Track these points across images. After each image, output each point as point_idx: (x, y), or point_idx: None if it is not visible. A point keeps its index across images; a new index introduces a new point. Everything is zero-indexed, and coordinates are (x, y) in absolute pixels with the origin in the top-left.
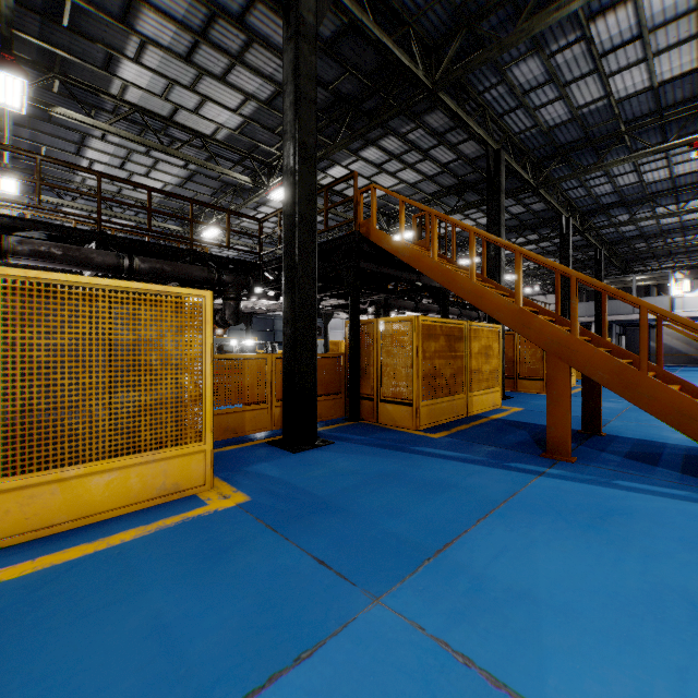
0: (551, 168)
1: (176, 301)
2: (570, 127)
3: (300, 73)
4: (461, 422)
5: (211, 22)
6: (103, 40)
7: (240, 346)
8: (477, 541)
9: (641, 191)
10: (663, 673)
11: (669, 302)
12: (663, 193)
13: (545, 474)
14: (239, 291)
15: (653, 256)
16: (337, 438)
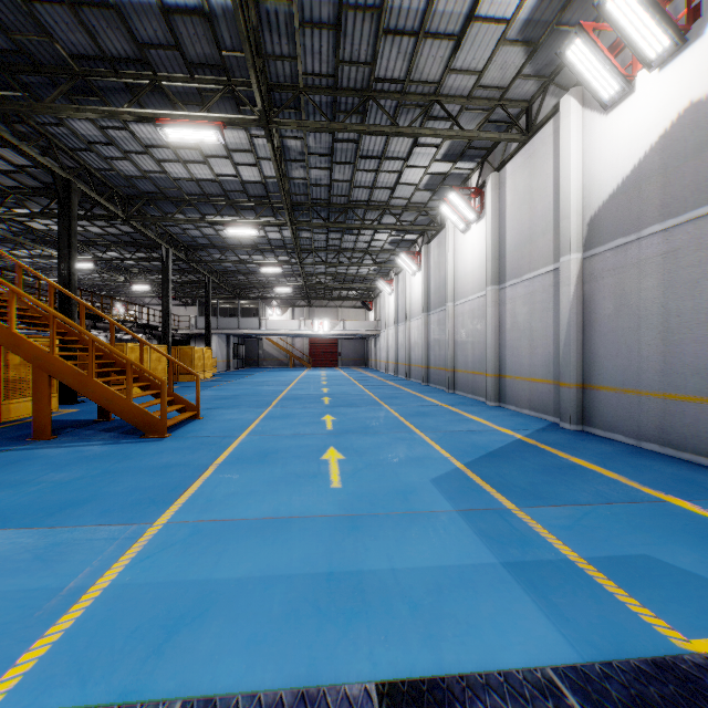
0: (139, 207)
1: None
2: (146, 182)
3: None
4: None
5: None
6: None
7: None
8: None
9: (223, 241)
10: None
11: (259, 322)
12: (238, 247)
13: (11, 450)
14: None
15: (255, 287)
16: None
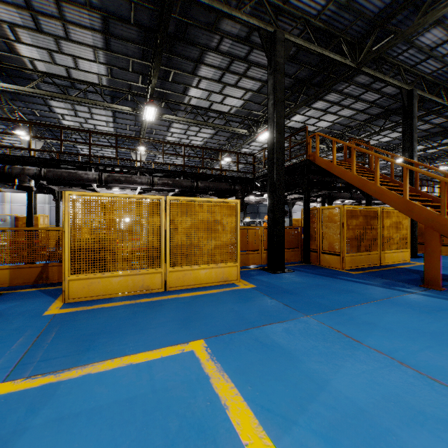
0: None
1: (226, 204)
2: None
3: (276, 89)
4: (374, 268)
5: (231, 63)
6: (183, 82)
7: (243, 222)
8: (358, 309)
9: None
10: (419, 346)
11: None
12: None
13: (415, 293)
14: (243, 194)
15: None
16: (295, 270)
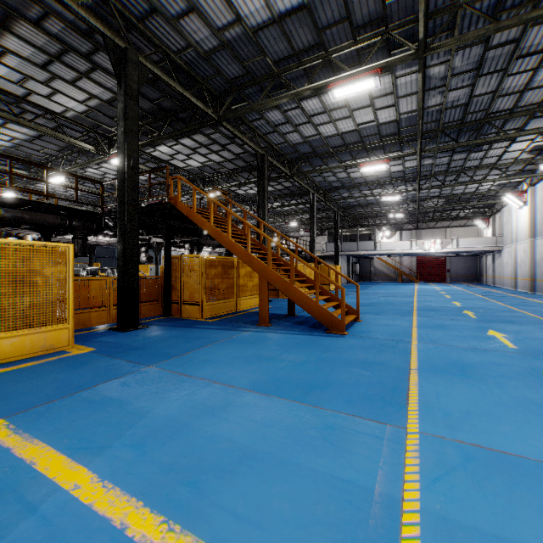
0: (298, 165)
1: (51, 249)
2: (305, 145)
3: (128, 117)
4: (231, 314)
5: (64, 53)
6: None
7: (86, 270)
8: (200, 351)
9: (351, 182)
10: (233, 368)
11: (374, 245)
12: (362, 184)
13: (251, 331)
14: (85, 233)
15: (370, 217)
16: (152, 325)
